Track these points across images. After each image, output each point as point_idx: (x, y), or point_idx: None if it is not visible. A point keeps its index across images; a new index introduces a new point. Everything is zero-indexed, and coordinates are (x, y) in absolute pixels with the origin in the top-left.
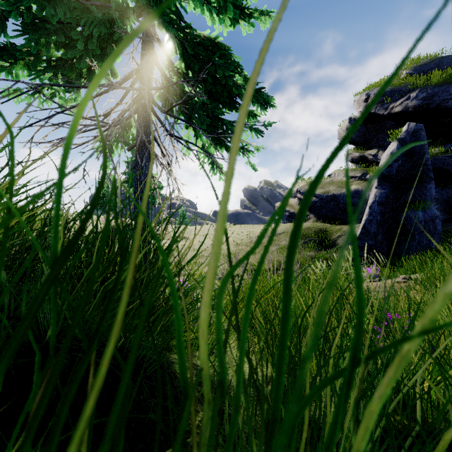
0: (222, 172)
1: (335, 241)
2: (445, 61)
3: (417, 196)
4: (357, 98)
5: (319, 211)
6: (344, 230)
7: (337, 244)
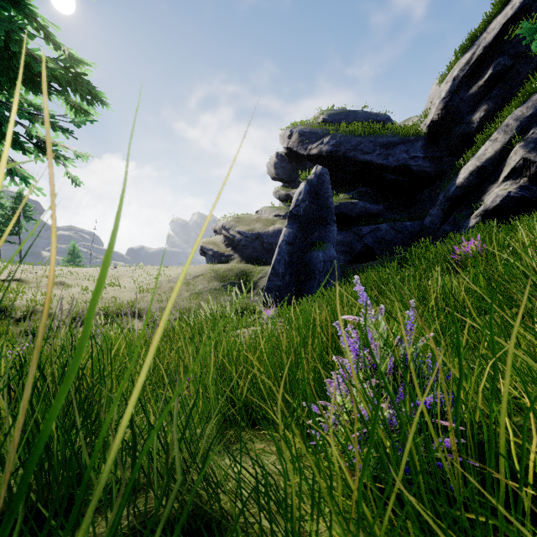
0: (28, 183)
1: (256, 284)
2: (351, 114)
3: (322, 238)
4: (283, 133)
5: (244, 251)
6: (265, 271)
7: (257, 286)
